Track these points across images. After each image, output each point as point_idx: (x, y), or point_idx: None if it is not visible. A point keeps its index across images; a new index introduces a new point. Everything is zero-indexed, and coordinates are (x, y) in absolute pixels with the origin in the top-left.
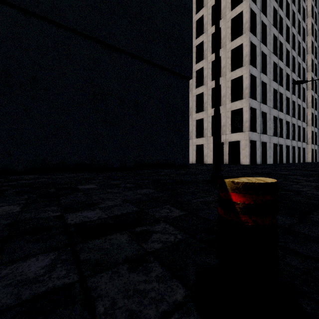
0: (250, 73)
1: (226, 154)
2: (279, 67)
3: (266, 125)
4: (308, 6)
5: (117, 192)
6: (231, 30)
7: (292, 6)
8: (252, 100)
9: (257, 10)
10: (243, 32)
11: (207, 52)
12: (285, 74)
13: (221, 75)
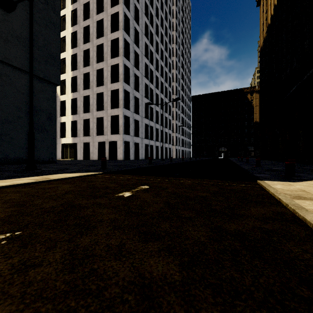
0: (124, 88)
1: (107, 152)
2: (150, 87)
3: (139, 130)
4: (174, 48)
5: None
6: (111, 49)
7: (161, 45)
8: (126, 110)
9: (130, 41)
10: (119, 55)
11: (92, 59)
12: (155, 93)
13: (104, 83)
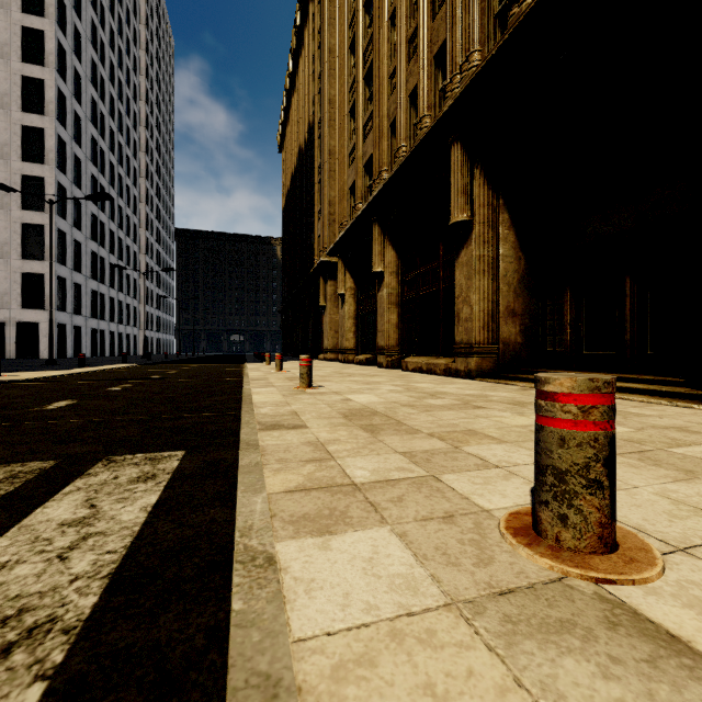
0: (57, 227)
1: (12, 343)
2: (100, 220)
3: (81, 302)
4: (142, 135)
5: (4, 368)
6: (21, 141)
7: (119, 137)
8: (61, 267)
9: (68, 137)
10: (47, 162)
11: None
12: (109, 230)
13: None
